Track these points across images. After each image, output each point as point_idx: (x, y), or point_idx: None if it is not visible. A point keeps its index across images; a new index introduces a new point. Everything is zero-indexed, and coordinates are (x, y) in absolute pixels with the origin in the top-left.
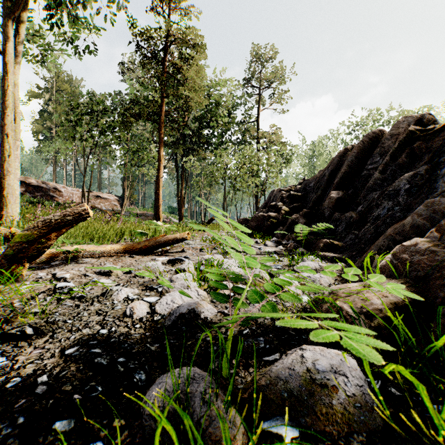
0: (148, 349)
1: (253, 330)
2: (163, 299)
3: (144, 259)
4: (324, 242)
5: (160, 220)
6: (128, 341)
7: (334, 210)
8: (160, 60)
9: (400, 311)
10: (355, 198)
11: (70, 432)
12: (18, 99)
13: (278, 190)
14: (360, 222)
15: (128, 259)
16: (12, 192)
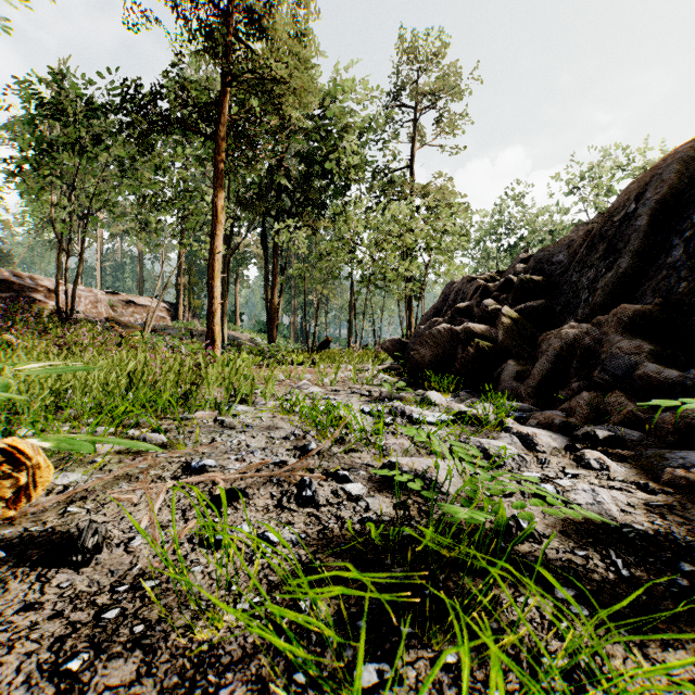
0: None
1: None
2: None
3: None
4: None
5: (215, 342)
6: None
7: None
8: (215, 5)
9: None
10: None
11: None
12: None
13: (465, 279)
14: None
15: None
16: None
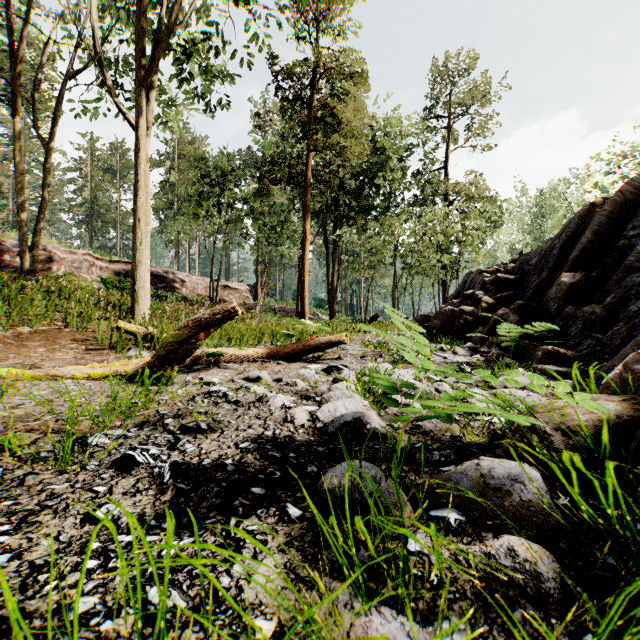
0: (315, 450)
1: (427, 445)
2: (324, 407)
3: (292, 366)
4: (543, 350)
5: (305, 317)
6: (294, 442)
7: (566, 302)
8: (305, 102)
9: (611, 430)
10: (603, 283)
11: (264, 495)
12: (147, 177)
13: (477, 271)
14: (606, 321)
15: (274, 365)
16: (142, 285)
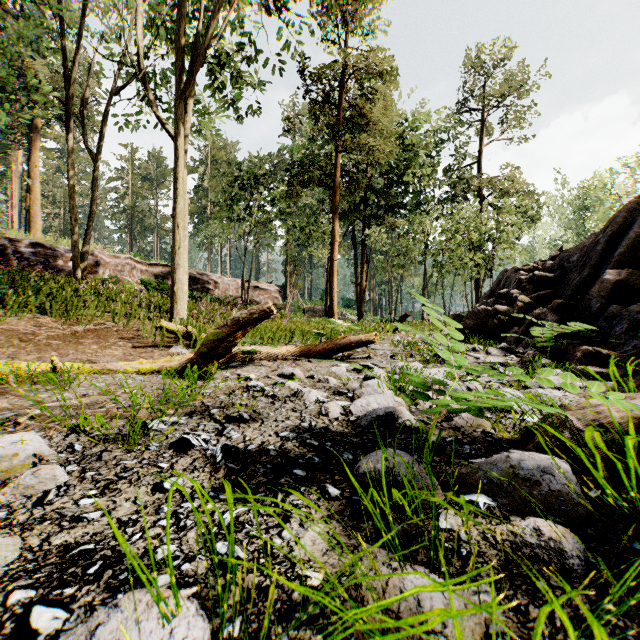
0: (350, 440)
1: (458, 439)
2: (357, 401)
3: (323, 364)
4: (583, 350)
5: (334, 316)
6: (329, 433)
7: (609, 300)
8: (334, 104)
9: None
10: None
11: (306, 477)
12: (185, 184)
13: (513, 269)
14: None
15: (305, 363)
16: (180, 287)
